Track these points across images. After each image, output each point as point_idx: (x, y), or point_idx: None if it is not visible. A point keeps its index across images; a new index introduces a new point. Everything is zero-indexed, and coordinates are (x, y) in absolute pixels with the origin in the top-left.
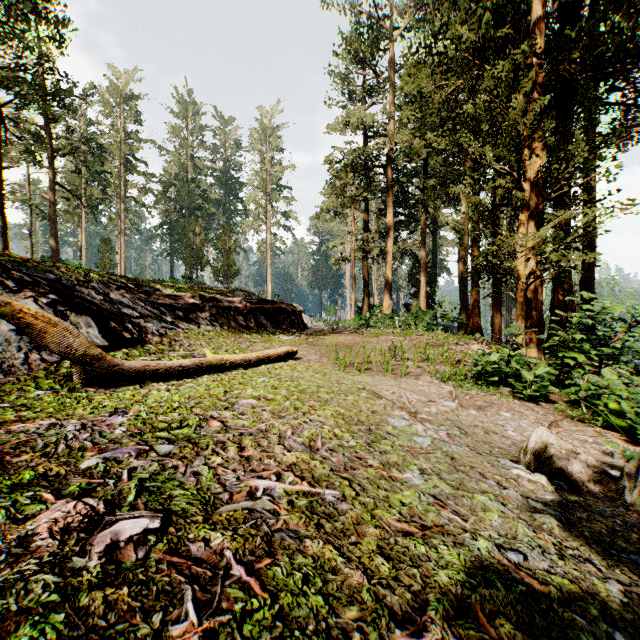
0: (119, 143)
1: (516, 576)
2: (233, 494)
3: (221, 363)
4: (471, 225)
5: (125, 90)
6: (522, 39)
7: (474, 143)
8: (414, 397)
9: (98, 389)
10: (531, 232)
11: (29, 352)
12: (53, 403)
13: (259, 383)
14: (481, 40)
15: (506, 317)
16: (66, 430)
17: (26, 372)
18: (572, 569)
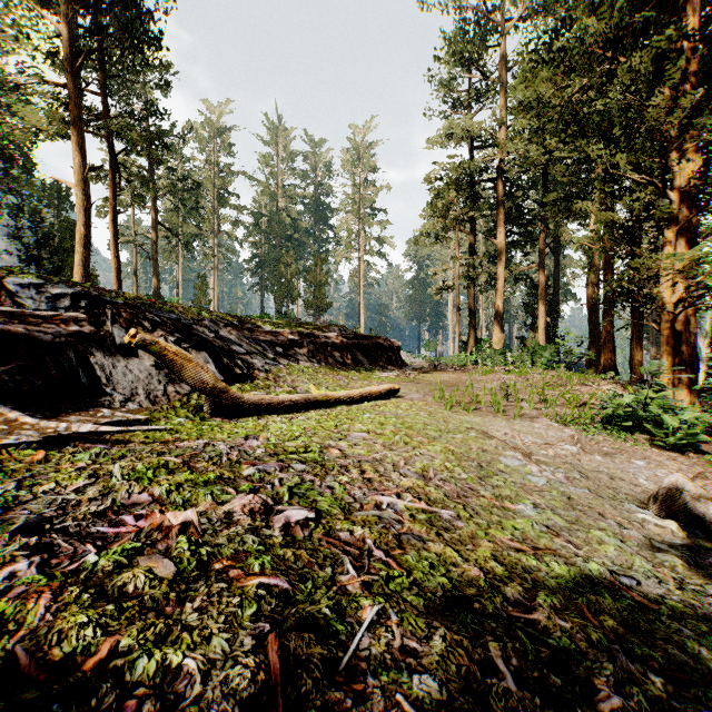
0: (213, 178)
1: (626, 594)
2: (363, 504)
3: (326, 399)
4: (600, 246)
5: (218, 123)
6: (668, 19)
7: (604, 152)
8: (529, 439)
9: (223, 419)
10: (679, 251)
11: (166, 385)
12: (194, 429)
13: (365, 419)
14: (613, 31)
15: (652, 352)
16: (220, 448)
17: (166, 402)
18: (689, 598)
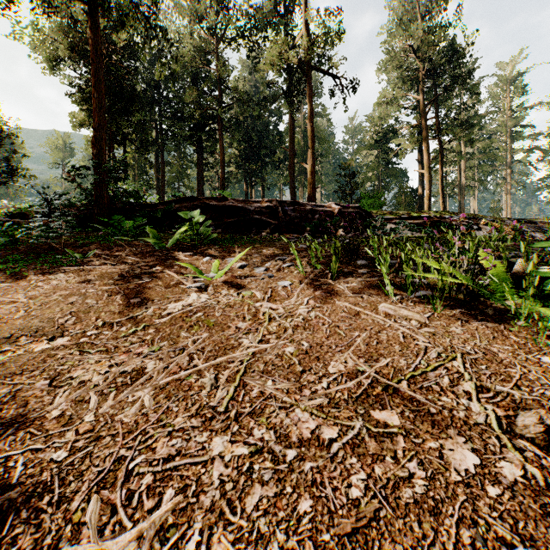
0: (505, 121)
1: None
2: None
3: None
4: None
5: (510, 75)
6: None
7: None
8: None
9: None
10: None
11: None
12: None
13: None
14: None
15: None
16: None
17: None
18: None
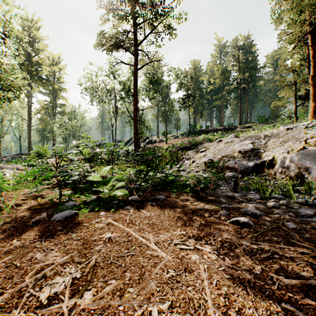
0: None
1: None
2: None
3: None
4: None
5: None
6: None
7: None
8: None
9: None
10: None
11: None
12: None
13: None
14: None
15: None
16: None
17: None
18: None
